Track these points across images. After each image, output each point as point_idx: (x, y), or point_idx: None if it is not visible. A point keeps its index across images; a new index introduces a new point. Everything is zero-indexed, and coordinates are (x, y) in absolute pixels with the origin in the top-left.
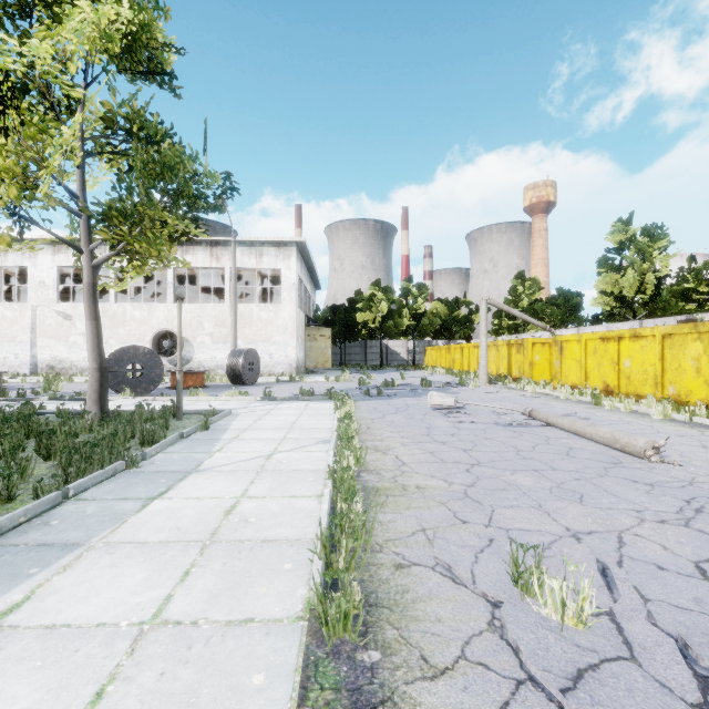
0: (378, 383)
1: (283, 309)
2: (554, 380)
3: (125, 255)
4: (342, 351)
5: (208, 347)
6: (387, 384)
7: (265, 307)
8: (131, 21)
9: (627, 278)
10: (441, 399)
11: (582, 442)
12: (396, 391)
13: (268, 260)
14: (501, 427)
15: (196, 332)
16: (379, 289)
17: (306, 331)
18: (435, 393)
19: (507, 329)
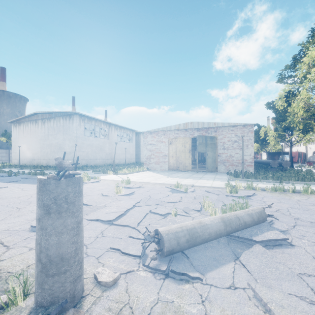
0: None
1: None
2: None
3: None
4: None
5: None
6: None
7: None
8: None
9: None
10: None
11: None
12: None
13: None
14: None
15: None
16: None
17: None
18: None
19: None
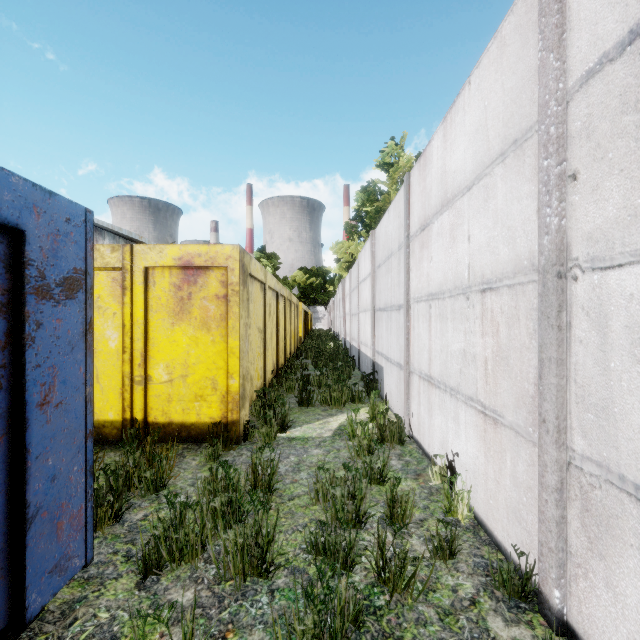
0: None
1: None
2: None
3: None
4: None
5: None
6: None
7: None
8: None
9: (352, 244)
10: None
11: None
12: None
13: None
14: None
15: None
16: None
17: None
18: None
19: None
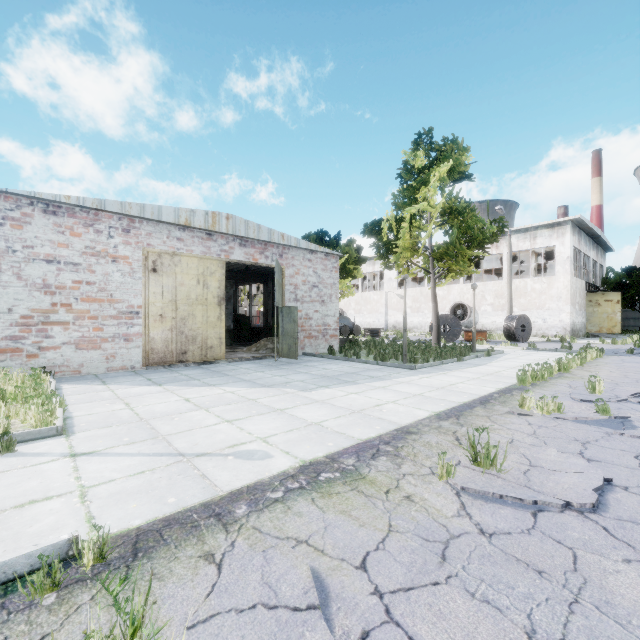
0: None
1: (556, 280)
2: None
3: (448, 272)
4: None
5: (489, 314)
6: None
7: (538, 280)
8: (452, 165)
9: None
10: None
11: None
12: None
13: (541, 241)
14: None
15: (480, 303)
16: None
17: (586, 297)
18: None
19: None
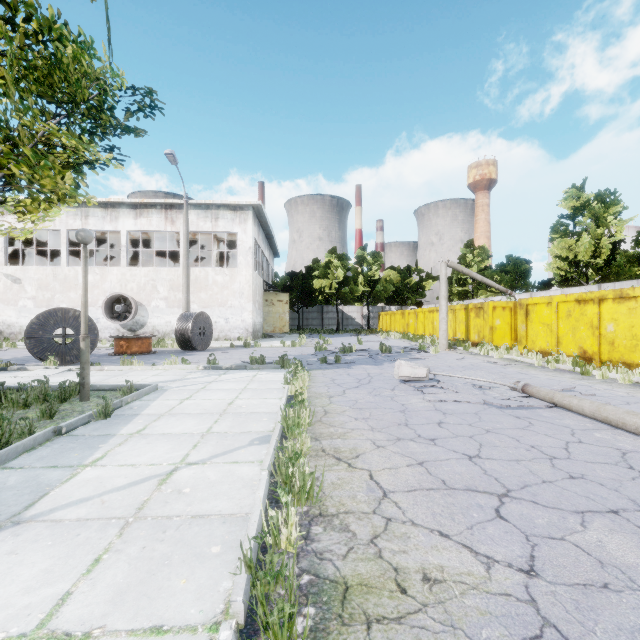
0: (335, 348)
1: (239, 273)
2: (519, 345)
3: (5, 184)
4: (300, 316)
5: (163, 311)
6: (344, 350)
7: (221, 271)
8: None
9: (582, 243)
10: (411, 369)
11: (625, 438)
12: (354, 357)
13: (224, 224)
14: (495, 409)
15: (150, 296)
16: (335, 257)
17: (264, 296)
18: (404, 363)
19: (457, 295)
